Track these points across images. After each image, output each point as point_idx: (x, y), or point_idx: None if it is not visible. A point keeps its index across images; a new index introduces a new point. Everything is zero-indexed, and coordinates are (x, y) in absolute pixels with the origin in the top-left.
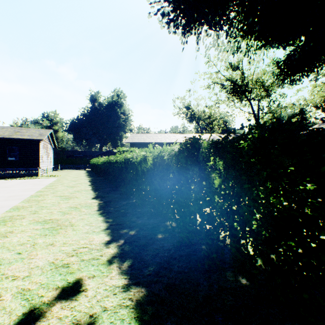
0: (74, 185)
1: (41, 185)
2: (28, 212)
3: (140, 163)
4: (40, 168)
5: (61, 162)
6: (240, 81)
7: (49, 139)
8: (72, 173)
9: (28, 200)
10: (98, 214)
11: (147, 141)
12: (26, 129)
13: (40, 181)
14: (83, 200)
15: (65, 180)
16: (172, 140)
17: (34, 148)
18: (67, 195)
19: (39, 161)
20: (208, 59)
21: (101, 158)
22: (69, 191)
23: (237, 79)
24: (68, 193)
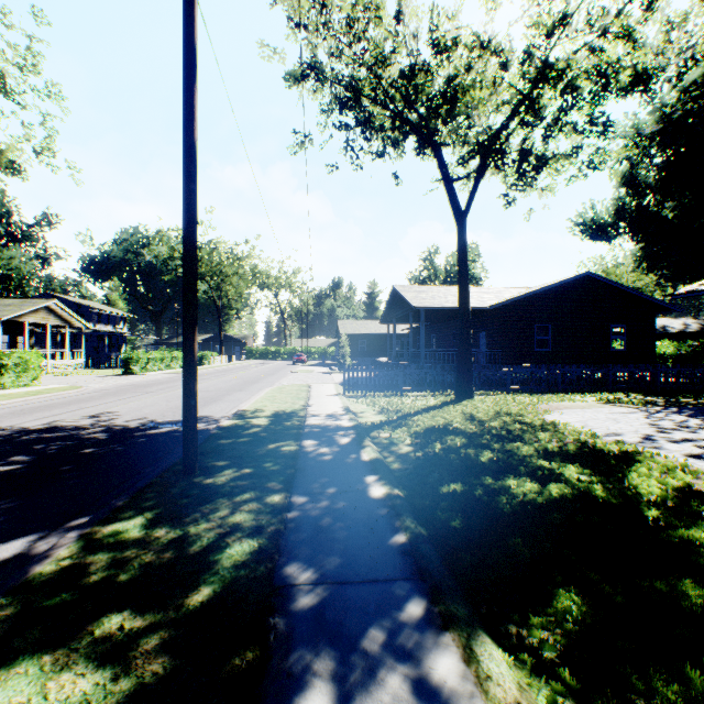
0: None
1: None
2: None
3: None
4: None
5: None
6: None
7: None
8: None
9: None
10: None
11: None
12: None
13: None
14: None
15: None
16: None
17: None
18: None
19: None
20: None
21: None
22: None
23: None
24: None
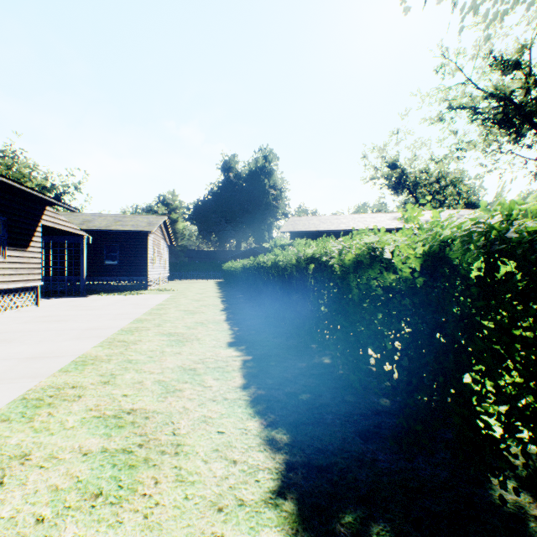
0: (196, 308)
1: (144, 306)
2: (97, 377)
3: (357, 267)
4: (148, 278)
5: (180, 267)
6: (520, 94)
7: (162, 231)
8: (195, 285)
9: (111, 340)
10: (246, 404)
11: (320, 228)
12: (131, 216)
13: (145, 299)
14: (209, 348)
15: (183, 298)
16: (370, 225)
17: (140, 245)
18: (181, 333)
19: (147, 266)
20: (445, 58)
21: (240, 261)
22: (186, 322)
23: (513, 91)
24: (184, 328)
